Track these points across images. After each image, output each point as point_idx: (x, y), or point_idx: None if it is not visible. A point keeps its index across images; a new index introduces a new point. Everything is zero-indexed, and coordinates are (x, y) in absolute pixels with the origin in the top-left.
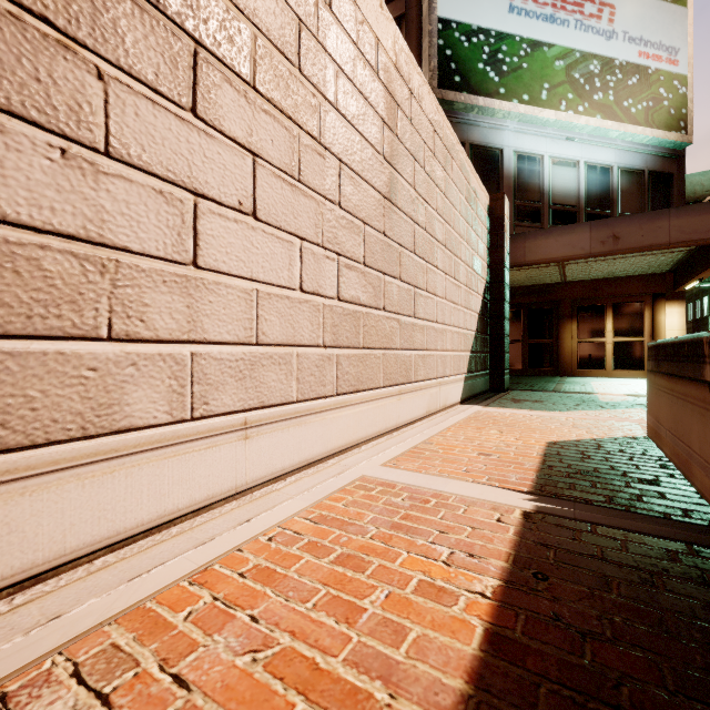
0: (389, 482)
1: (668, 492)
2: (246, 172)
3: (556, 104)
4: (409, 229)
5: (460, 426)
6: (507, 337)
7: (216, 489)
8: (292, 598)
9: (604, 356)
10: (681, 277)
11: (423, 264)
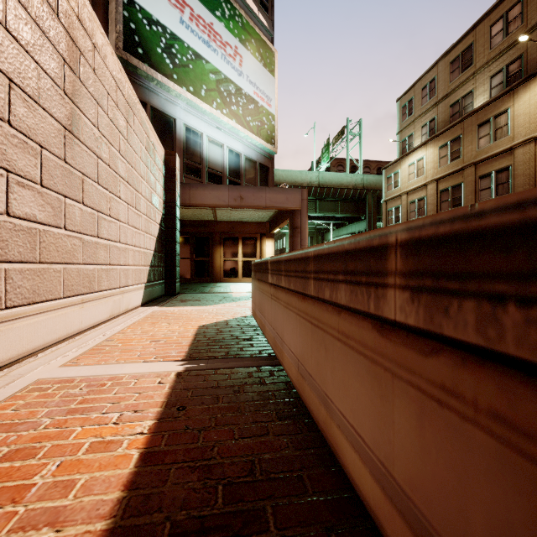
0: (68, 378)
1: (255, 343)
2: None
3: (210, 102)
4: (93, 161)
5: (139, 323)
6: (178, 256)
7: None
8: None
9: (237, 269)
10: (273, 226)
11: (106, 193)
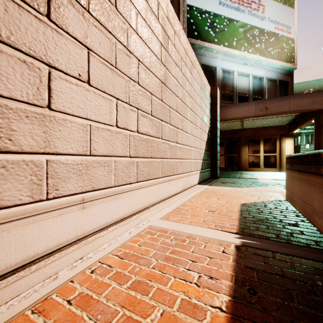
0: (164, 229)
1: (304, 230)
2: (83, 58)
3: (239, 48)
4: (174, 99)
5: (199, 196)
6: (218, 153)
7: (64, 239)
8: (99, 321)
9: (259, 162)
10: (292, 127)
11: (180, 117)
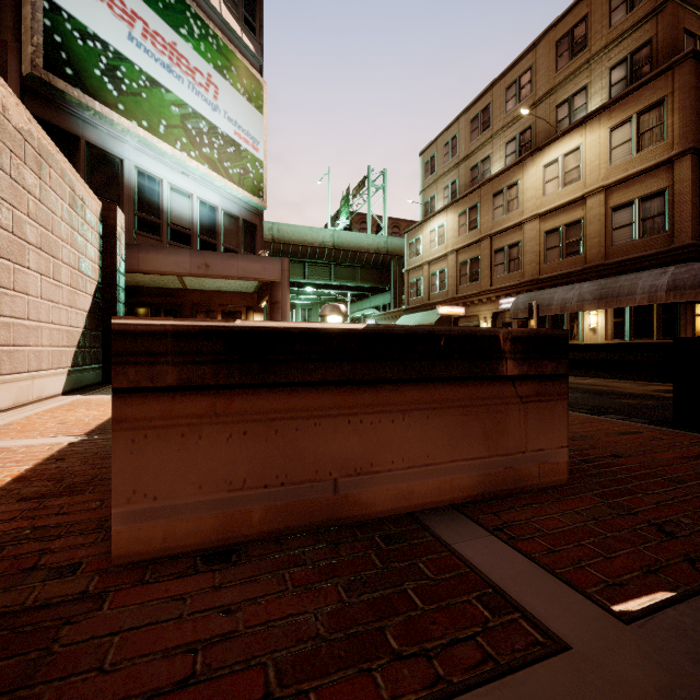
0: None
1: None
2: None
3: (173, 142)
4: None
5: (51, 411)
6: None
7: None
8: None
9: None
10: (260, 298)
11: (9, 265)
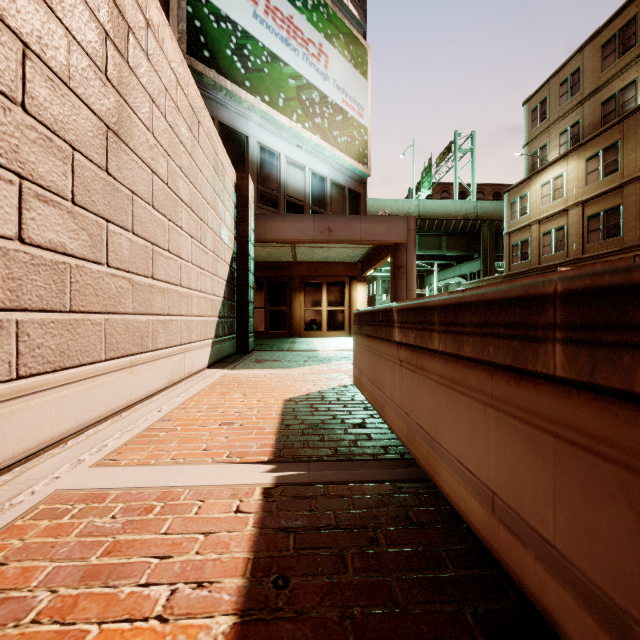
0: (99, 491)
1: (372, 432)
2: None
3: (290, 114)
4: (146, 177)
5: (205, 394)
6: (252, 304)
7: None
8: None
9: (321, 321)
10: (365, 266)
11: (164, 221)
